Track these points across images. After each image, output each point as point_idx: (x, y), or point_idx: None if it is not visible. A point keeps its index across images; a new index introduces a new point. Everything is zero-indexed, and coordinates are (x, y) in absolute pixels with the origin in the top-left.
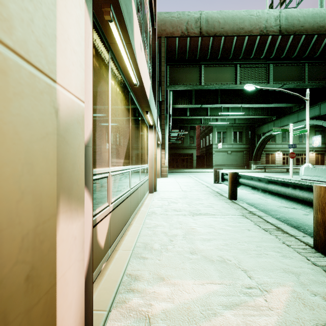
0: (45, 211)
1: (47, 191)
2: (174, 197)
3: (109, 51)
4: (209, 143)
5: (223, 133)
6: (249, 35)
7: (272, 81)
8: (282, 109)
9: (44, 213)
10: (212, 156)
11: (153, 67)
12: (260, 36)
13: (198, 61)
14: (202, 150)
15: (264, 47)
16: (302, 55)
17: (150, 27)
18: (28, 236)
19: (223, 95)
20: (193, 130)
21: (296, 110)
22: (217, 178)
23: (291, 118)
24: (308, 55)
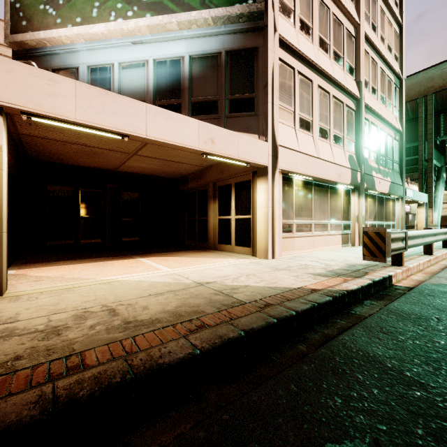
0: (362, 224)
1: (362, 222)
2: None
3: (367, 193)
4: None
5: None
6: None
7: None
8: None
9: (362, 224)
10: None
11: (400, 159)
12: None
13: None
14: None
15: None
16: None
17: (395, 140)
18: (361, 225)
19: None
20: None
21: None
22: None
23: None
24: None
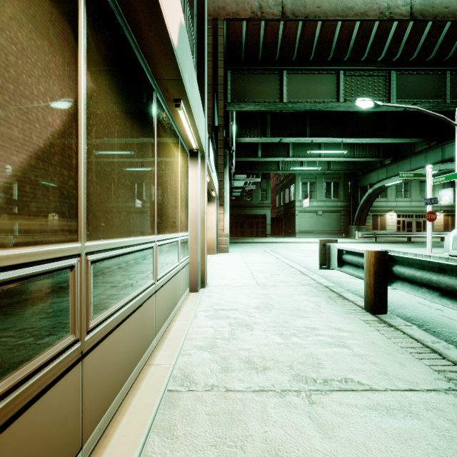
0: None
1: None
2: (244, 306)
3: None
4: (290, 199)
5: (310, 184)
6: (361, 20)
7: (395, 99)
8: (400, 148)
9: None
10: (294, 219)
11: (198, 34)
12: (379, 23)
13: (278, 65)
14: (279, 209)
15: (385, 40)
16: (443, 56)
17: None
18: None
19: (314, 124)
20: (266, 179)
21: (424, 149)
22: (326, 259)
23: (415, 162)
24: (453, 56)
